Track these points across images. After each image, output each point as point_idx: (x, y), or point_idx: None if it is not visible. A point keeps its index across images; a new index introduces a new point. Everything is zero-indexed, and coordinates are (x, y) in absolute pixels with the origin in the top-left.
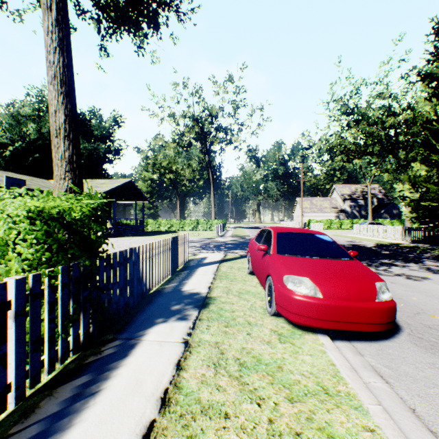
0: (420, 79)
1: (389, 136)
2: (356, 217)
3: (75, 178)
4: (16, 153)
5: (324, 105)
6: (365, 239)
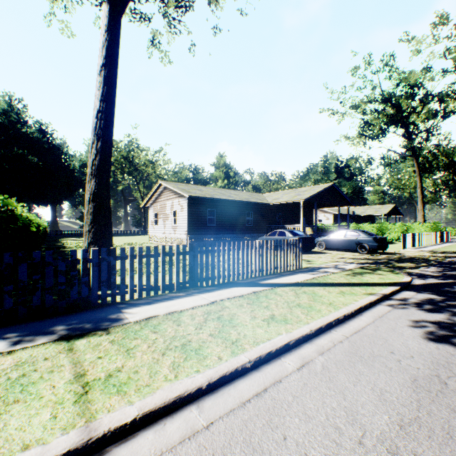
0: None
1: None
2: None
3: (423, 219)
4: None
5: None
6: None
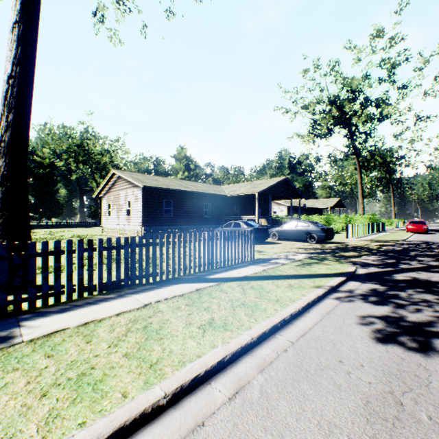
0: None
1: None
2: None
3: (363, 211)
4: None
5: None
6: None
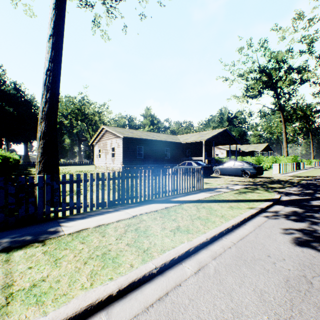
0: None
1: None
2: None
3: (287, 153)
4: None
5: None
6: None
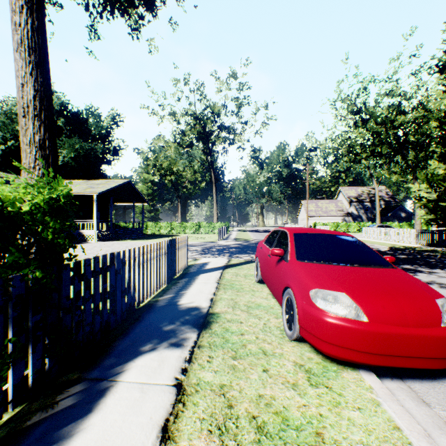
0: (438, 70)
1: (398, 136)
2: (362, 220)
3: (47, 167)
4: (9, 153)
5: (331, 104)
6: (377, 242)
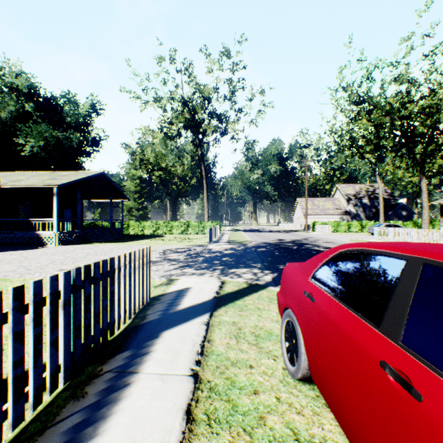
0: None
1: (403, 128)
2: (361, 219)
3: None
4: None
5: (331, 93)
6: None
